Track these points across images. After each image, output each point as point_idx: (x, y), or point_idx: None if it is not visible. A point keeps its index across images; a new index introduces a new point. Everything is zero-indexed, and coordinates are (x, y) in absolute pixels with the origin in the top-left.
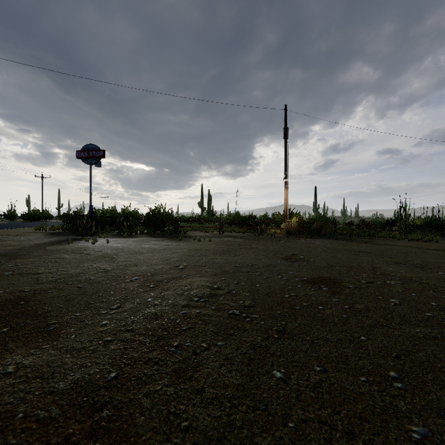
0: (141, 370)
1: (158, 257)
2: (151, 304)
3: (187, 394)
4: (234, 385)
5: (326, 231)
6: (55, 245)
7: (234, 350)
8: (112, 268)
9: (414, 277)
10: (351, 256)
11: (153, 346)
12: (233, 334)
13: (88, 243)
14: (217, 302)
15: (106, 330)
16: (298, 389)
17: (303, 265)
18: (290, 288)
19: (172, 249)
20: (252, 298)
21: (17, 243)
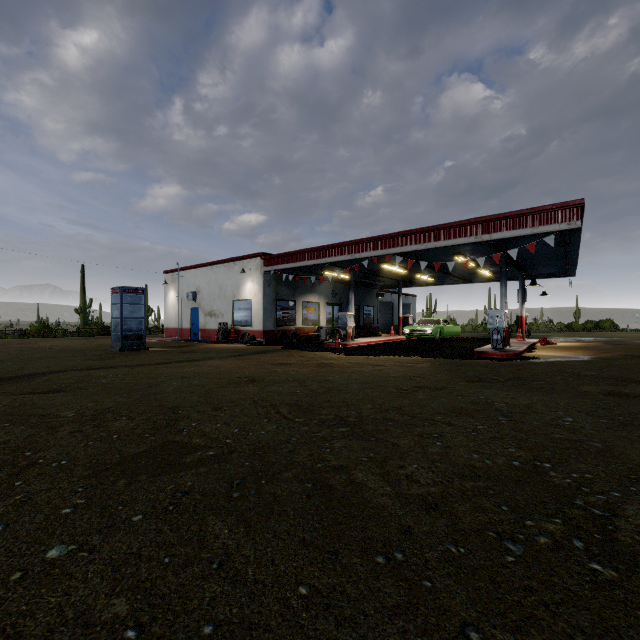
0: None
1: None
2: None
3: None
4: None
5: None
6: None
7: None
8: None
9: None
10: None
11: None
12: None
13: None
14: None
15: None
16: None
17: None
18: None
19: None
20: None
21: None
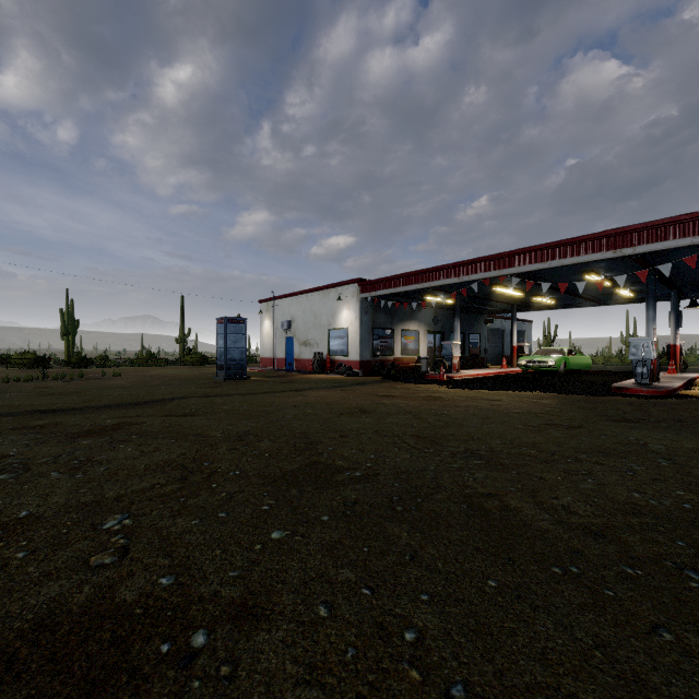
0: None
1: None
2: None
3: None
4: None
5: None
6: None
7: None
8: None
9: (80, 497)
10: None
11: None
12: None
13: None
14: None
15: None
16: None
17: None
18: None
19: None
20: None
21: None
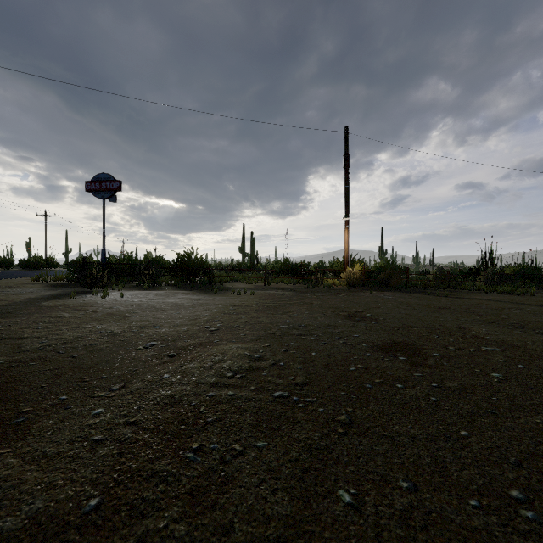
0: (139, 492)
1: (185, 315)
2: (168, 382)
3: (206, 536)
4: (280, 517)
5: (396, 281)
6: (54, 300)
7: (281, 455)
8: (122, 330)
9: (515, 342)
10: (430, 314)
11: (162, 450)
12: (279, 427)
13: (97, 297)
14: (258, 378)
15: (97, 423)
16: (378, 522)
17: (371, 325)
18: (356, 357)
19: (204, 304)
20: (306, 372)
21: (5, 298)
